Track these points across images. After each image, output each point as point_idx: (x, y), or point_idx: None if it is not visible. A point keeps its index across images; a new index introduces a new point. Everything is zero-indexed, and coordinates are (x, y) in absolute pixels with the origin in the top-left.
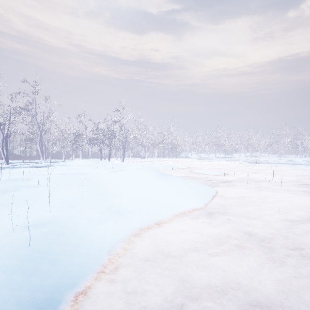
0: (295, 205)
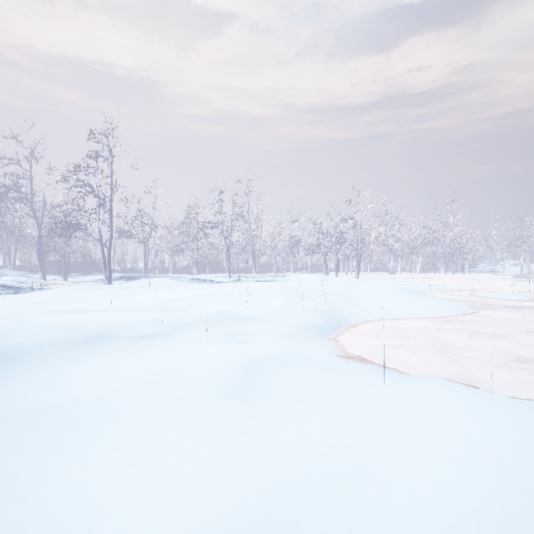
0: None
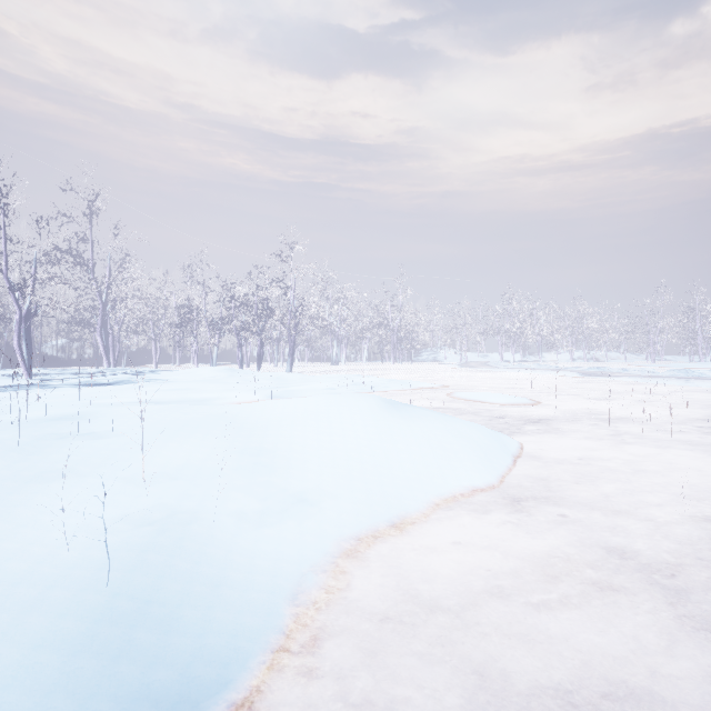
0: (709, 479)
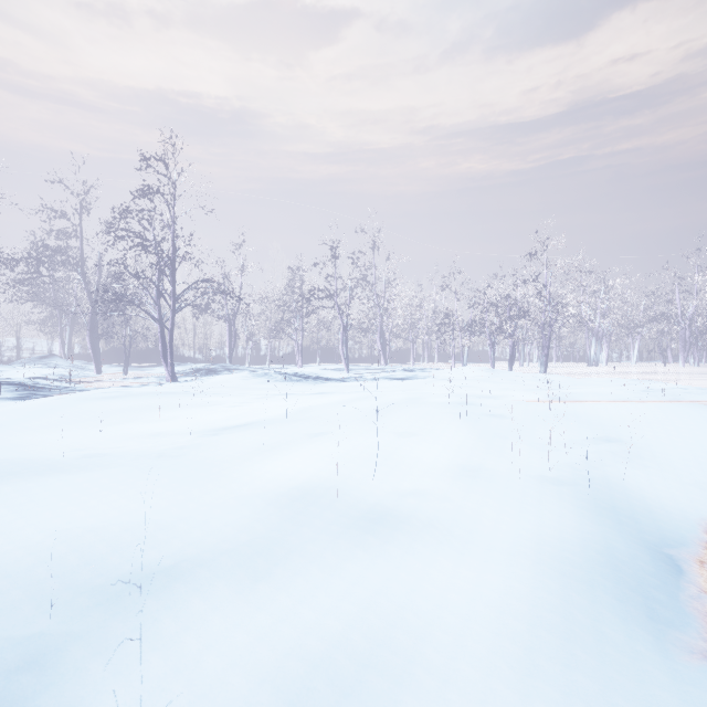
0: None
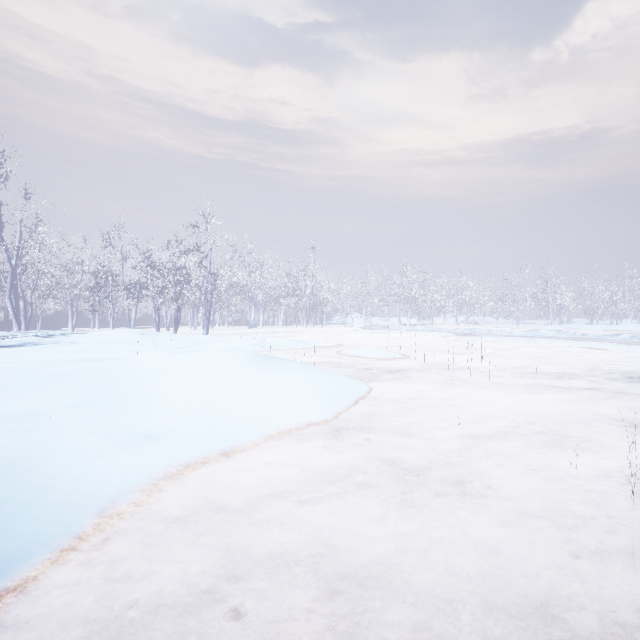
0: (505, 411)
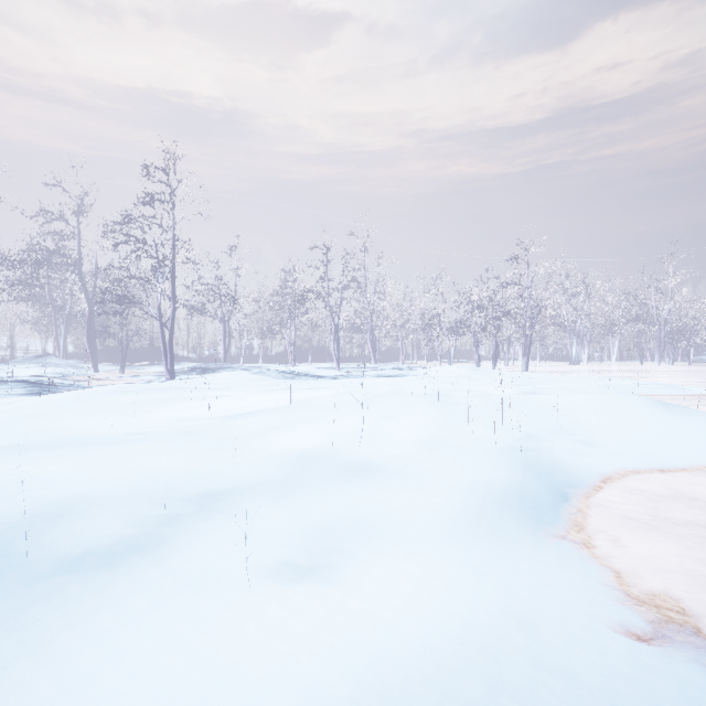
0: None
